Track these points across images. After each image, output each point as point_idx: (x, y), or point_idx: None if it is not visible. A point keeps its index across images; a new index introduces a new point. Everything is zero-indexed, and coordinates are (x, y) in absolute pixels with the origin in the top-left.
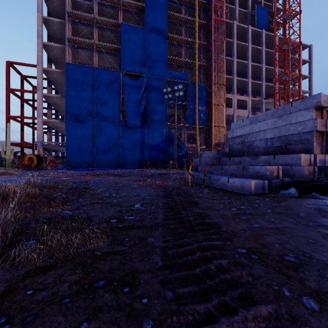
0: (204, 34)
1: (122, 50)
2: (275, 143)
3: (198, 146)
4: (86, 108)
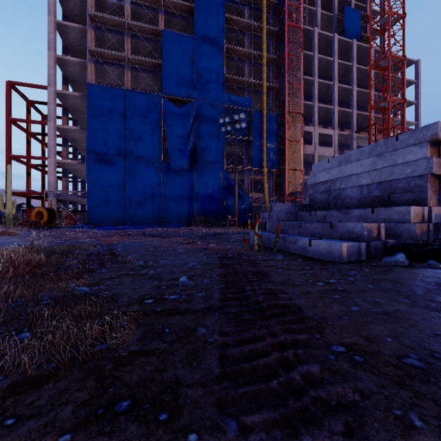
0: (274, 45)
1: (163, 66)
2: (373, 191)
3: (266, 197)
4: (114, 145)
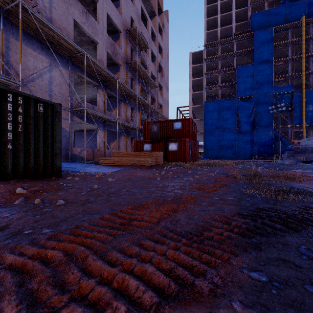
0: None
1: (237, 84)
2: None
3: None
4: (215, 124)
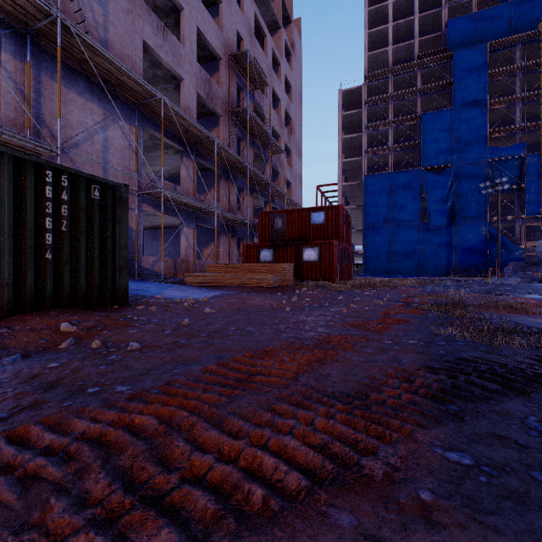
0: None
1: (422, 144)
2: None
3: None
4: (383, 215)
